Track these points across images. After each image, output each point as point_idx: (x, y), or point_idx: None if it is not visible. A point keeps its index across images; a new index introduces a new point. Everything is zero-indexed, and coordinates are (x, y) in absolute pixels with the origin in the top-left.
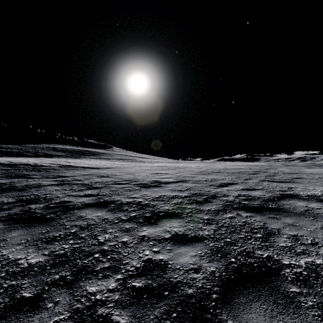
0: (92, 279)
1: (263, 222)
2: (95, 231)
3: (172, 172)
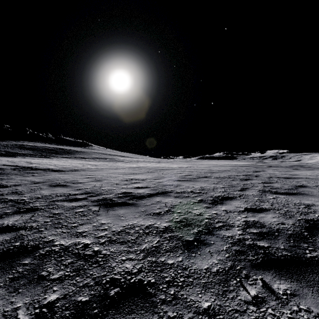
0: None
1: None
2: None
3: (151, 177)
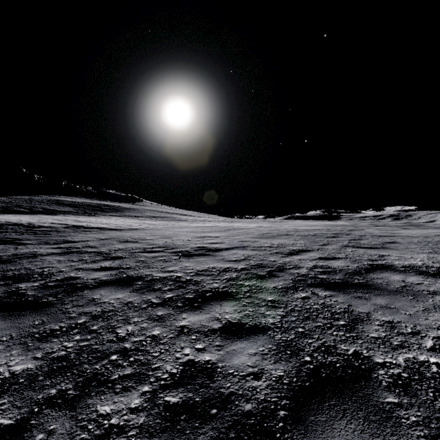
0: (105, 393)
1: (347, 304)
2: (113, 321)
3: (225, 235)
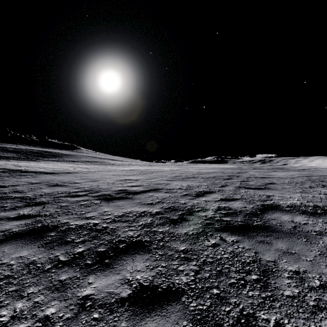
0: None
1: (254, 251)
2: (1, 296)
3: (144, 178)
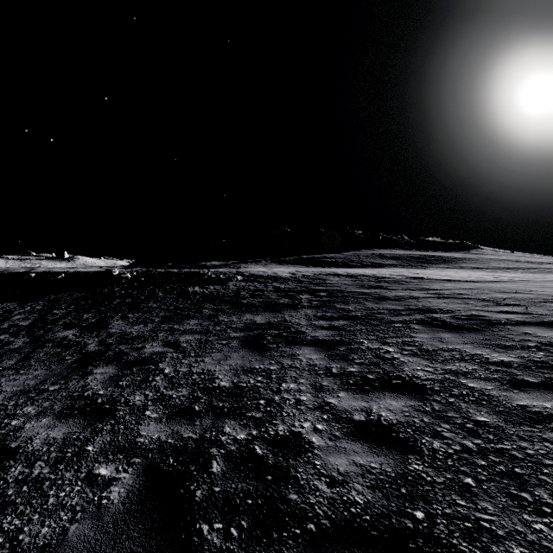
0: None
1: None
2: None
3: None
